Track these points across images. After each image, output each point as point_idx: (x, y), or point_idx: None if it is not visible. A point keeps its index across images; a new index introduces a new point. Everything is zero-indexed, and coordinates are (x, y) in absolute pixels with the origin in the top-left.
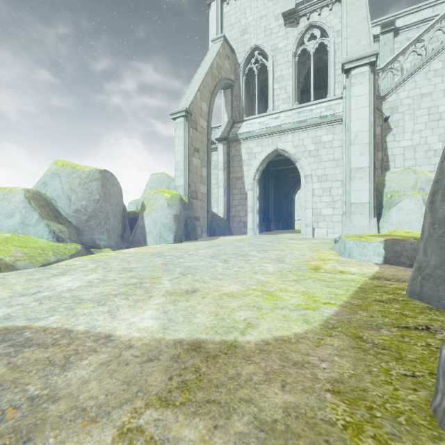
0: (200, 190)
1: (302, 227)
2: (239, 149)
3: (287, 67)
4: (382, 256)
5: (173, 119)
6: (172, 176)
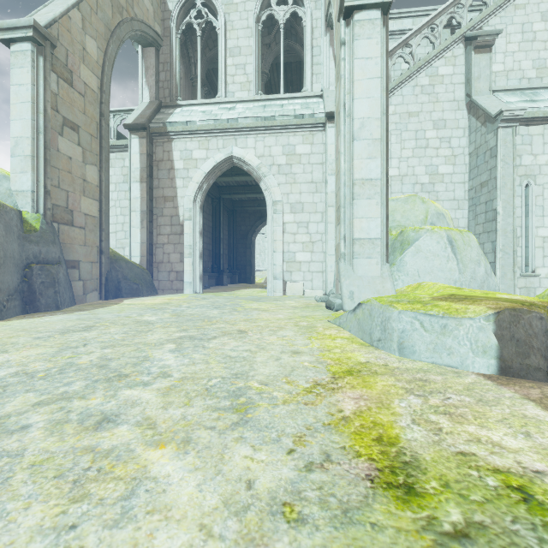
0: (81, 209)
1: (268, 279)
2: (169, 149)
3: (247, 35)
4: (493, 355)
5: (5, 42)
6: (4, 171)
